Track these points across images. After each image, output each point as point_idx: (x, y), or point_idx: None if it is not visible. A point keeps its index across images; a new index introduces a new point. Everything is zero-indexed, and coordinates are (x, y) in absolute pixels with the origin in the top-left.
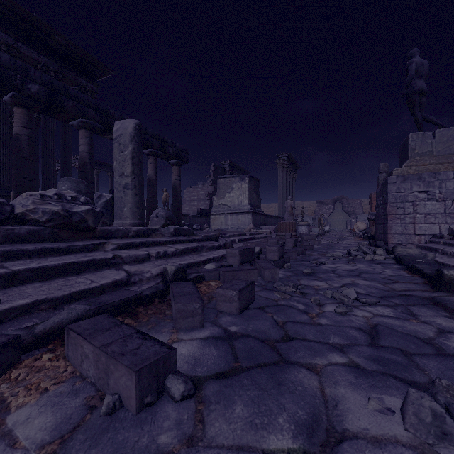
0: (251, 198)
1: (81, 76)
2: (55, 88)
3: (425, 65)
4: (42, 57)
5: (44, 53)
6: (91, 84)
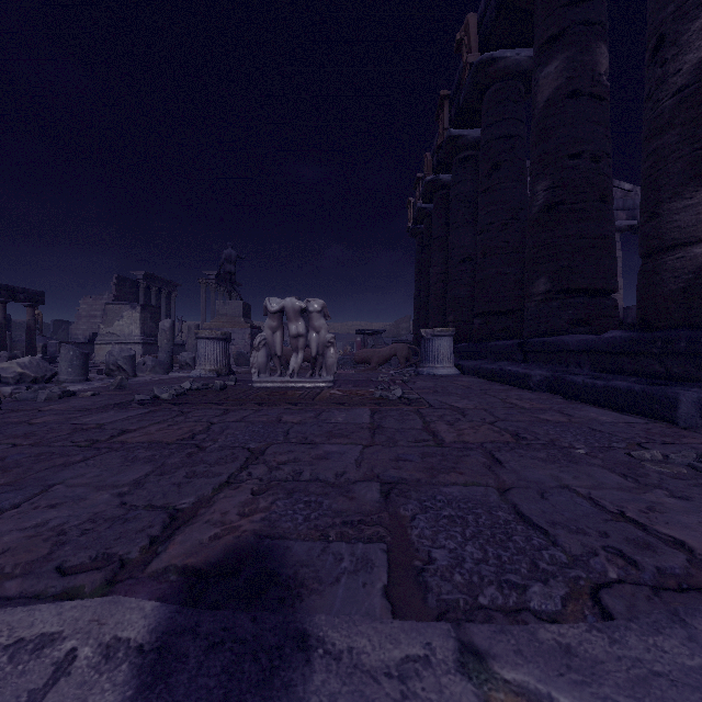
0: (146, 327)
1: None
2: None
3: (233, 256)
4: None
5: None
6: None
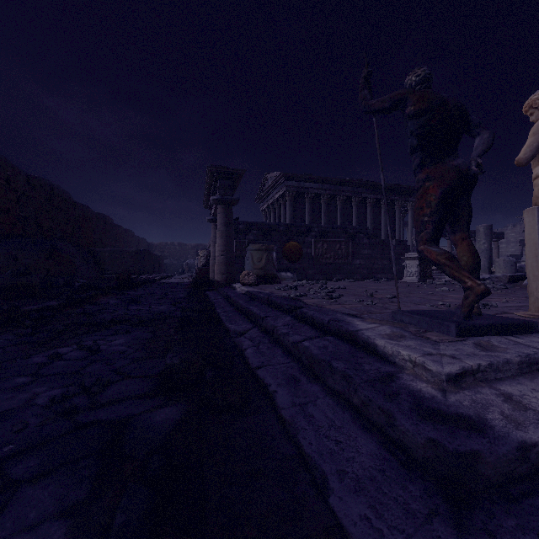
0: None
1: None
2: None
3: None
4: None
5: None
6: None
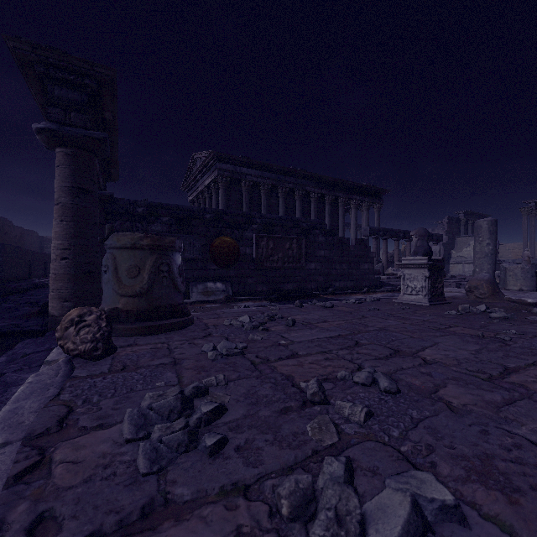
0: None
1: (377, 199)
2: (404, 232)
3: None
4: (366, 198)
5: (366, 197)
6: (381, 200)
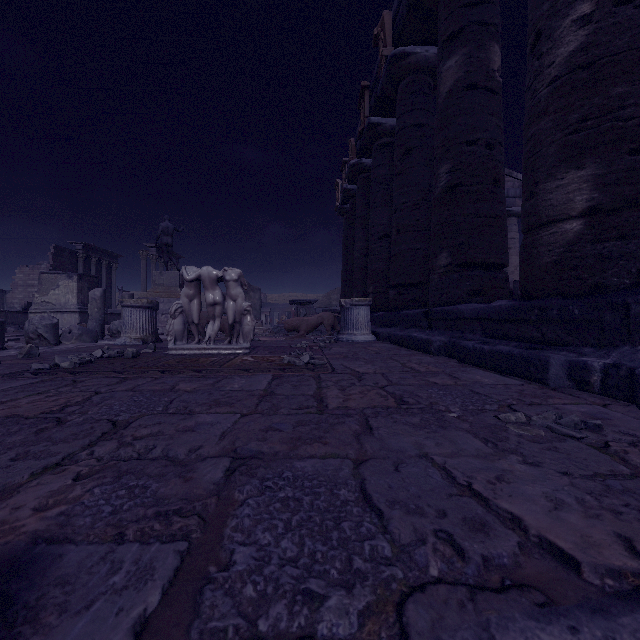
0: (83, 296)
1: None
2: None
3: (170, 228)
4: None
5: None
6: None
